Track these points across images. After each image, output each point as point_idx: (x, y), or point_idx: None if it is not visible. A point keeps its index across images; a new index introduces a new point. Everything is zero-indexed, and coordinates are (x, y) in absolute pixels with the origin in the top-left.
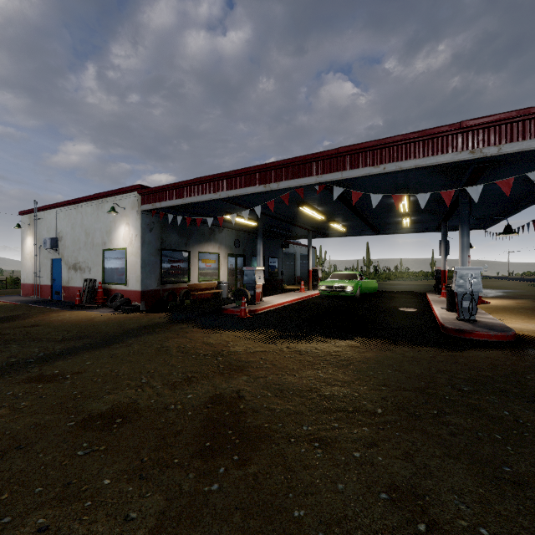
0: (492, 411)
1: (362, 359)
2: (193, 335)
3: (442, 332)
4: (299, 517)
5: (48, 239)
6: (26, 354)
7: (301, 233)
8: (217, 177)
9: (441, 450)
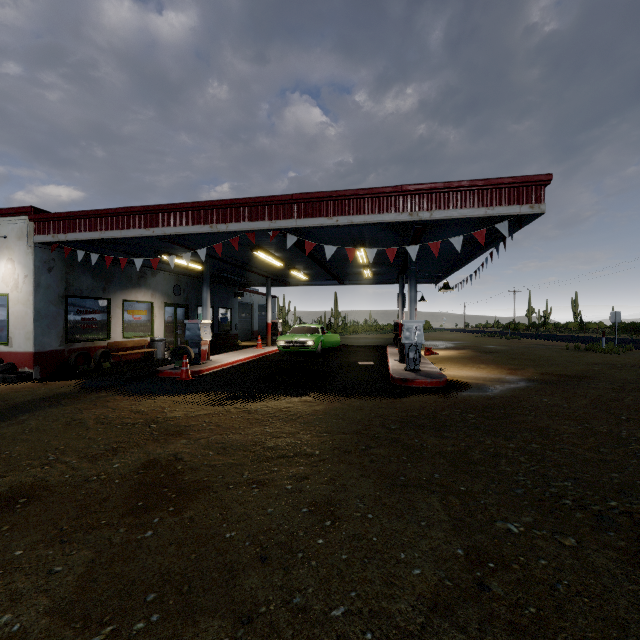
0: (407, 441)
1: (311, 412)
2: (117, 404)
3: (391, 382)
4: (230, 537)
5: None
6: None
7: (258, 280)
8: (150, 210)
9: (359, 473)
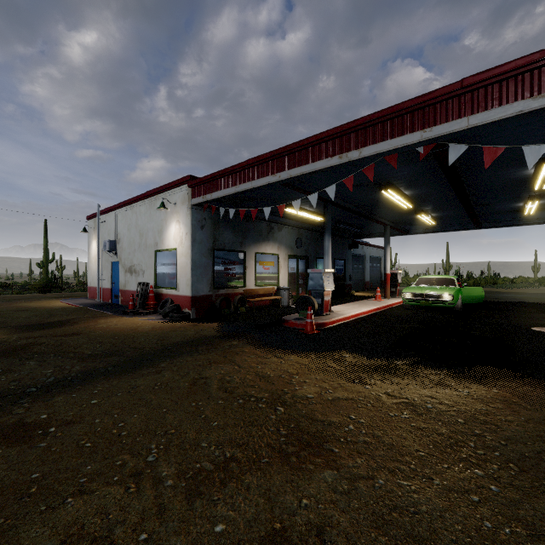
0: None
1: None
2: (244, 359)
3: None
4: None
5: (107, 242)
6: (34, 377)
7: (373, 230)
8: (276, 154)
9: None
